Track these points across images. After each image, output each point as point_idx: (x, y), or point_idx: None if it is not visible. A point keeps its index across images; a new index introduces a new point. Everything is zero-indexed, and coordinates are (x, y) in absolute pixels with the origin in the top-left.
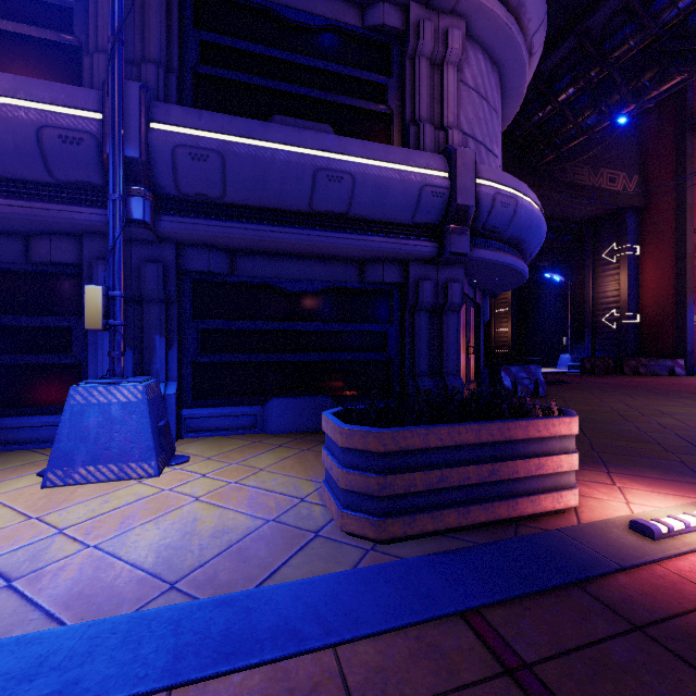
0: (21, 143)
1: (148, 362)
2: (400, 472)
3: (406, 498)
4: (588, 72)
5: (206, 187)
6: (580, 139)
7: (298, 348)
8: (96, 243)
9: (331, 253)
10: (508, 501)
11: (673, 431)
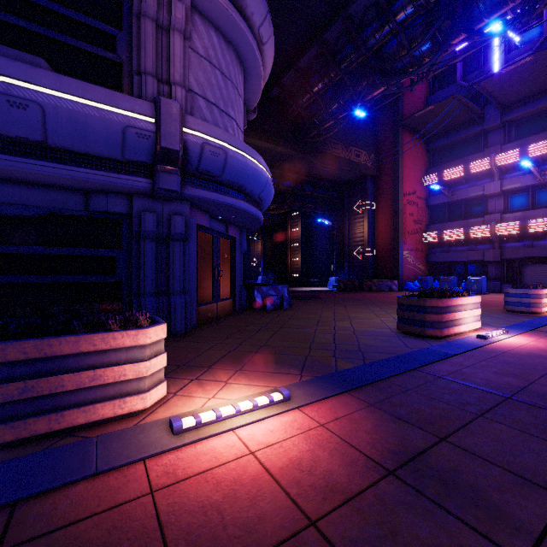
0: None
1: None
2: None
3: None
4: (329, 73)
5: None
6: (330, 122)
7: (11, 271)
8: None
9: (40, 180)
10: (49, 416)
11: (336, 331)
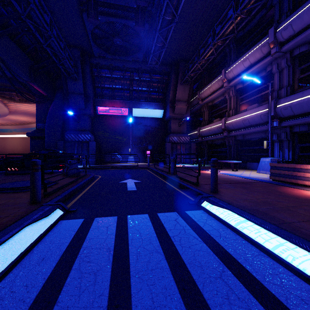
0: (258, 118)
1: (284, 155)
2: (273, 169)
3: (274, 174)
4: None
5: (289, 114)
6: None
7: None
8: (274, 130)
9: None
10: (295, 180)
11: None
